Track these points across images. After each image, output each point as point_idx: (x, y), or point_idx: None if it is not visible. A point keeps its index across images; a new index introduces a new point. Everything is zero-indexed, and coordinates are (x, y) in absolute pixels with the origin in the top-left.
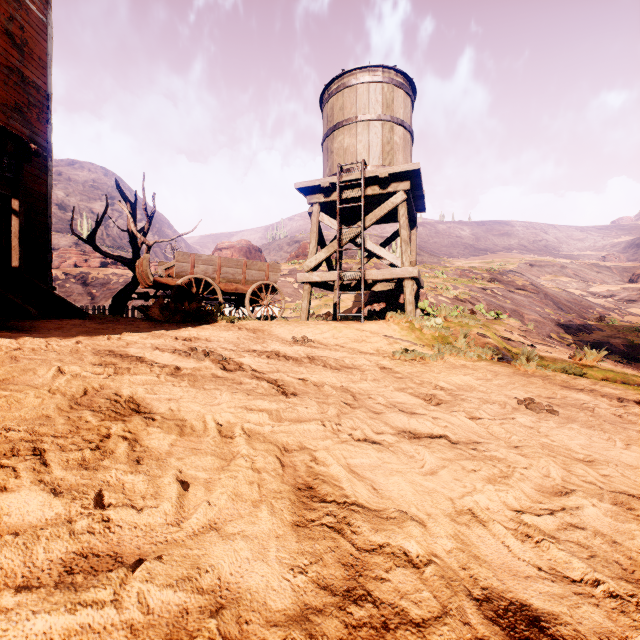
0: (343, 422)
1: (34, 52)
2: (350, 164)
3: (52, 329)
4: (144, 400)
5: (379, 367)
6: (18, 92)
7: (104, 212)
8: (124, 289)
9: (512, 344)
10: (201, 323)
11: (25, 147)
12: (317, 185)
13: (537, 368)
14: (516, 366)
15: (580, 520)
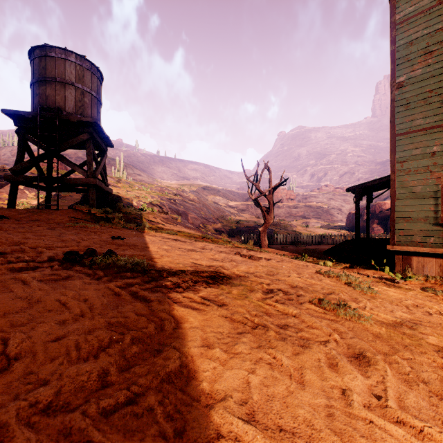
0: None
1: None
2: (48, 108)
3: None
4: None
5: (47, 228)
6: None
7: None
8: None
9: (153, 223)
10: None
11: None
12: (22, 115)
13: (149, 230)
14: (139, 230)
15: (66, 249)
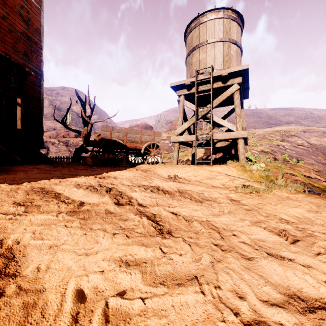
0: (222, 282)
1: (34, 24)
2: (203, 69)
3: (21, 171)
4: (24, 249)
5: (229, 199)
6: (26, 45)
7: (69, 107)
8: (79, 147)
9: (312, 180)
10: (115, 166)
11: (23, 70)
12: (183, 84)
13: None
14: None
15: None
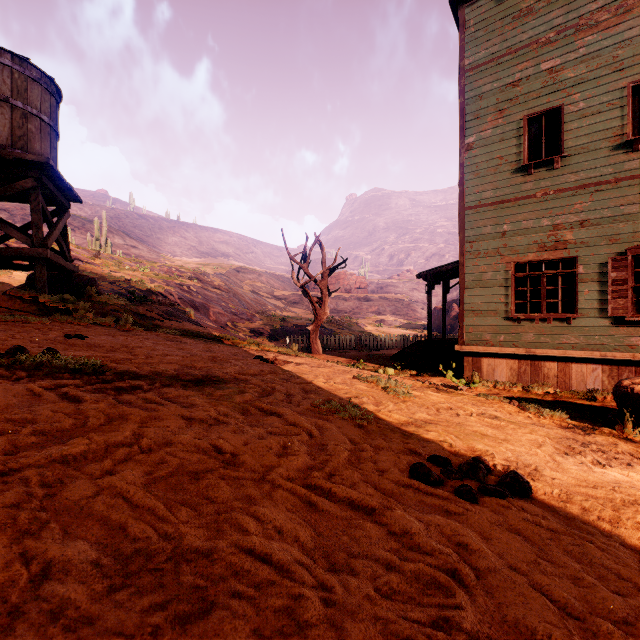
0: None
1: None
2: None
3: None
4: None
5: None
6: None
7: None
8: None
9: (144, 318)
10: None
11: None
12: None
13: (134, 328)
14: (118, 327)
15: None
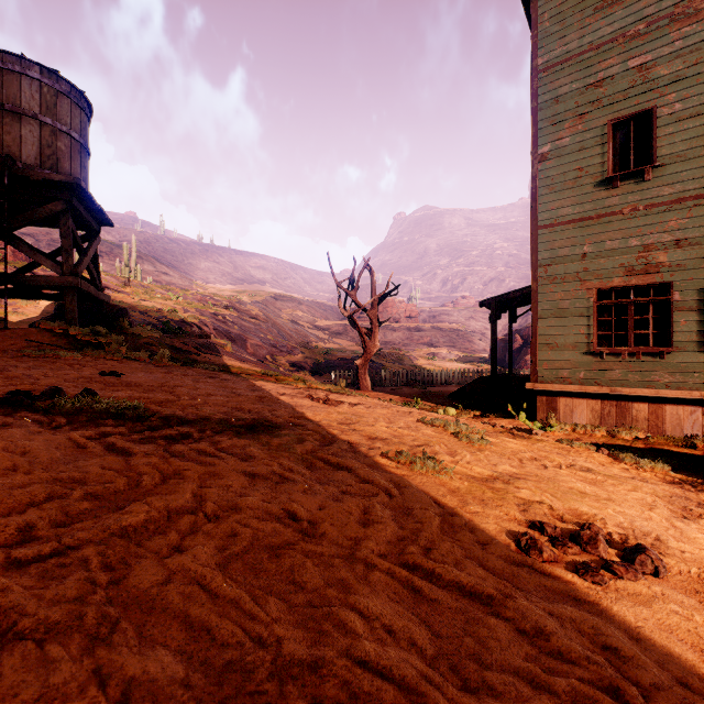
0: None
1: None
2: None
3: None
4: None
5: None
6: None
7: None
8: None
9: (180, 352)
10: None
11: None
12: None
13: (170, 363)
14: (153, 362)
15: (11, 388)
